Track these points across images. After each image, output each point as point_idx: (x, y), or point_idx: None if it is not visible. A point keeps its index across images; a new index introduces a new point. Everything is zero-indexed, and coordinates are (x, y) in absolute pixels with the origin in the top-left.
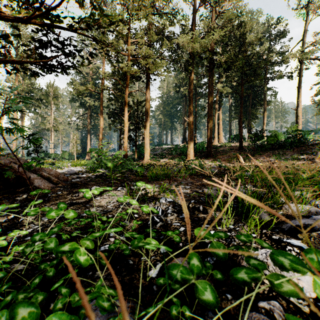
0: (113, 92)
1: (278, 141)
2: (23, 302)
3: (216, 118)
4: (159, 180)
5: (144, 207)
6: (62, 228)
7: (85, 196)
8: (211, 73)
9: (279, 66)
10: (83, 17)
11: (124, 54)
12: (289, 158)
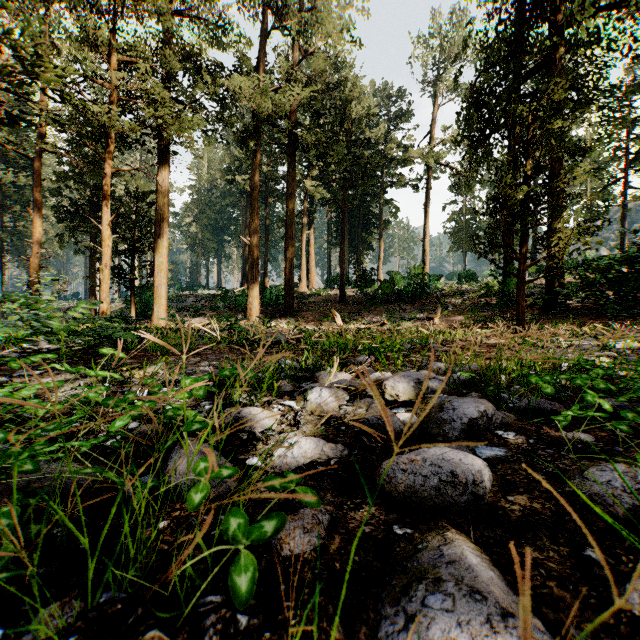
0: (73, 162)
1: (396, 289)
2: None
3: (303, 243)
4: (169, 356)
5: (101, 372)
6: None
7: (11, 365)
8: (292, 159)
9: (402, 166)
10: None
11: (102, 83)
12: (407, 317)
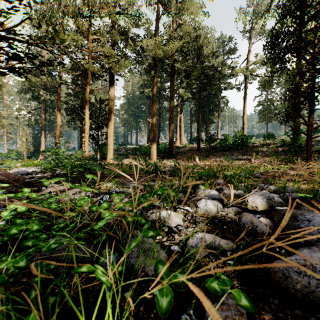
0: (73, 88)
1: (228, 143)
2: (18, 218)
3: (178, 121)
4: (116, 178)
5: (87, 188)
6: (22, 214)
7: (44, 183)
8: (172, 78)
9: (230, 78)
10: (40, 37)
11: (85, 50)
12: (235, 158)
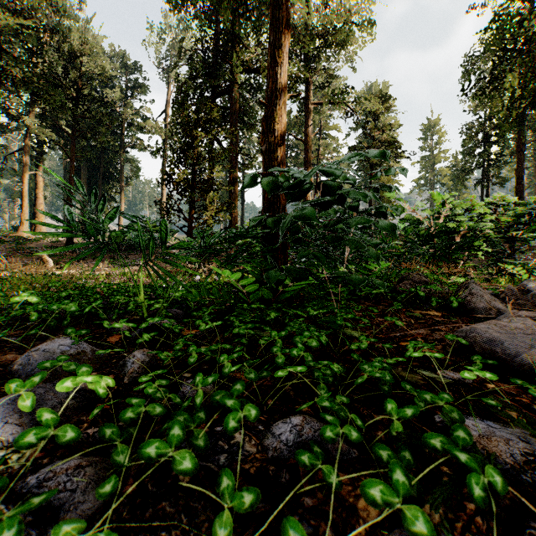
0: None
1: (129, 239)
2: None
3: (26, 184)
4: None
5: None
6: None
7: None
8: None
9: (144, 133)
10: None
11: None
12: (129, 263)
